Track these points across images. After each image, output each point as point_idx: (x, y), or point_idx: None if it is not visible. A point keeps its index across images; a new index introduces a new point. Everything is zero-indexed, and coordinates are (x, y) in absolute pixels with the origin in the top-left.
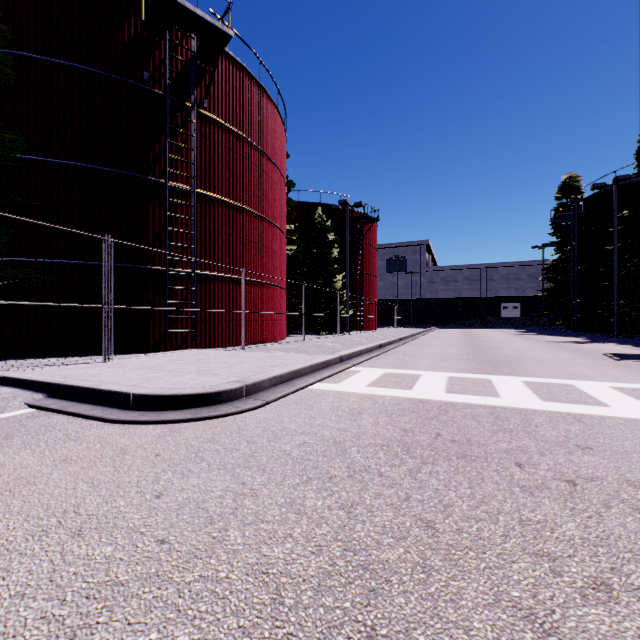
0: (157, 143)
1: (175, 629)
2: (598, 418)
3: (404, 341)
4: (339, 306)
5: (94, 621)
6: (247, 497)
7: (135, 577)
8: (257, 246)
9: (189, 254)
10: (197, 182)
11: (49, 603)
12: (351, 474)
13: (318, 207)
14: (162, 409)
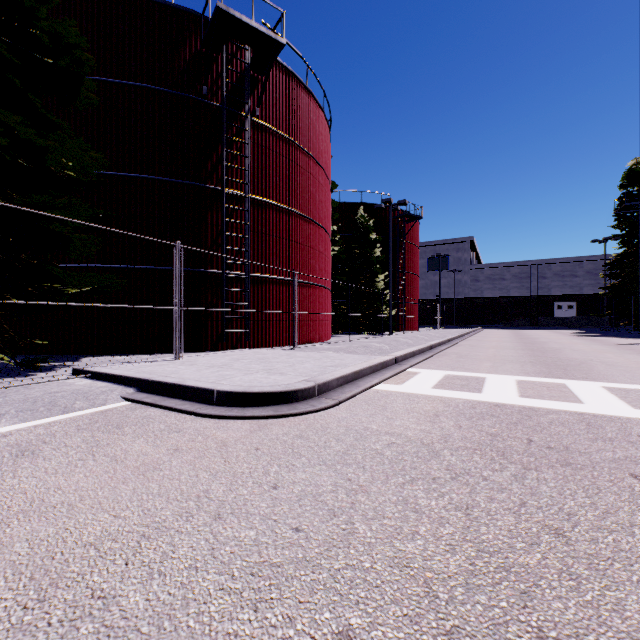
0: (214, 153)
1: (344, 611)
2: None
3: (453, 342)
4: (381, 306)
5: (268, 596)
6: (359, 493)
7: (287, 560)
8: (305, 248)
9: (243, 257)
10: (250, 188)
11: (221, 577)
12: (453, 476)
13: (360, 207)
14: (244, 405)
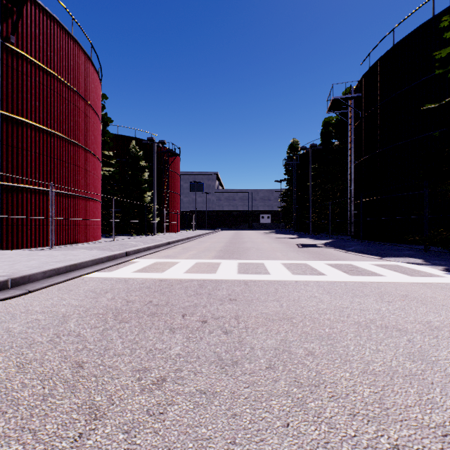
0: None
1: None
2: (257, 281)
3: (190, 239)
4: (149, 215)
5: None
6: None
7: None
8: (69, 165)
9: None
10: (3, 105)
11: None
12: (53, 339)
13: (132, 140)
14: None
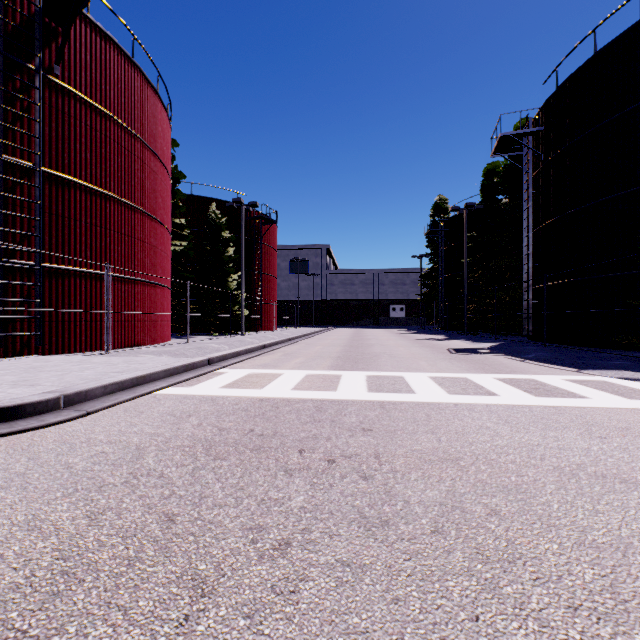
0: None
1: None
2: (398, 404)
3: (293, 341)
4: (234, 306)
5: None
6: None
7: None
8: (130, 239)
9: (33, 243)
10: (45, 160)
11: None
12: (128, 480)
13: (212, 203)
14: None
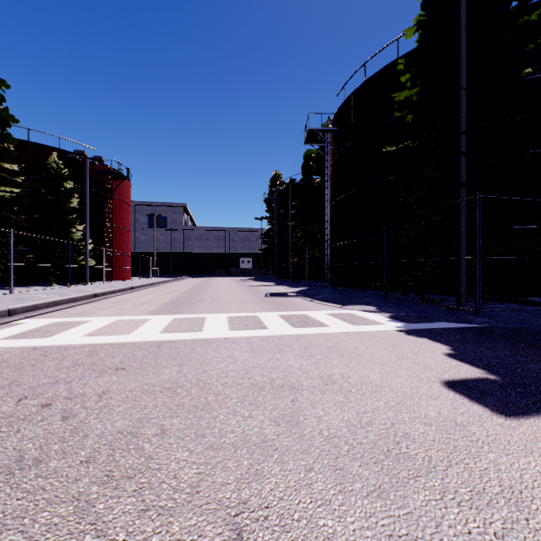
0: None
1: None
2: (177, 342)
3: (135, 289)
4: (79, 256)
5: None
6: None
7: None
8: None
9: None
10: None
11: None
12: None
13: (53, 152)
14: None
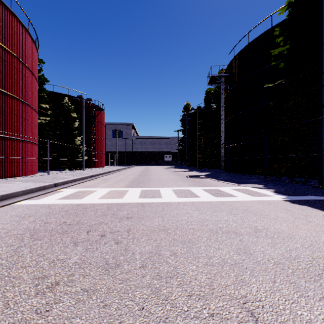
0: None
1: None
2: (151, 203)
3: (110, 173)
4: (79, 154)
5: None
6: None
7: None
8: (8, 114)
9: None
10: None
11: None
12: None
13: (65, 97)
14: None
